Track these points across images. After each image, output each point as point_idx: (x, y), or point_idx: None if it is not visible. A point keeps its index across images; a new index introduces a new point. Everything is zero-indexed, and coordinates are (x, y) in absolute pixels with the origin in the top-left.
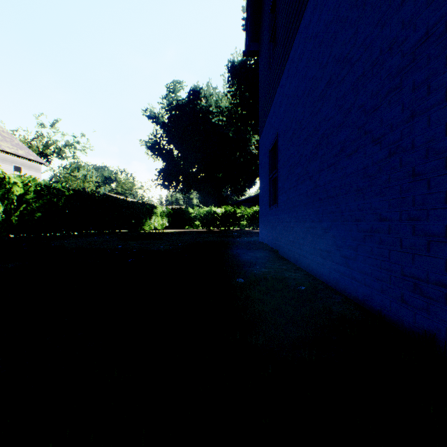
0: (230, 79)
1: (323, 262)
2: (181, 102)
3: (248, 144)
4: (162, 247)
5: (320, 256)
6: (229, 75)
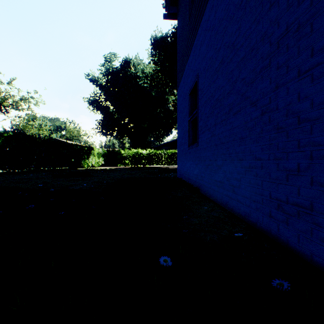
0: (153, 50)
1: (285, 219)
2: (115, 69)
3: (166, 102)
4: (86, 185)
5: (279, 209)
6: (152, 47)
